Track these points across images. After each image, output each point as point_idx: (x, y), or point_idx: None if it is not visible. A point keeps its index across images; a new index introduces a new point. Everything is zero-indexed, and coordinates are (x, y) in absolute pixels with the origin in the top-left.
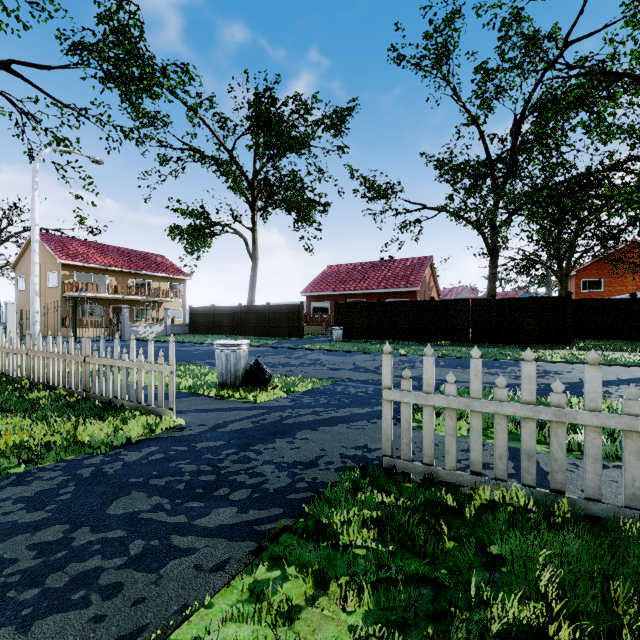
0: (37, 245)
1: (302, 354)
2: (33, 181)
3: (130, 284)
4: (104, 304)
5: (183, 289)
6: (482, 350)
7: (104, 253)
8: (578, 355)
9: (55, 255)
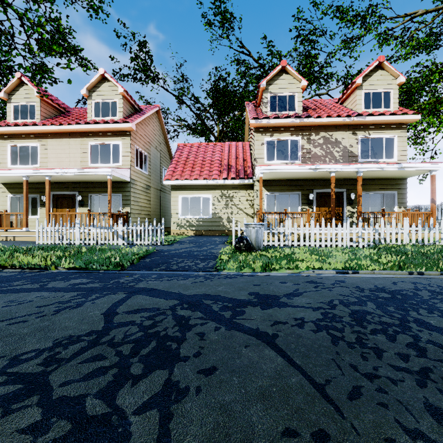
0: None
1: None
2: None
3: None
4: None
5: None
6: None
7: None
8: None
9: None
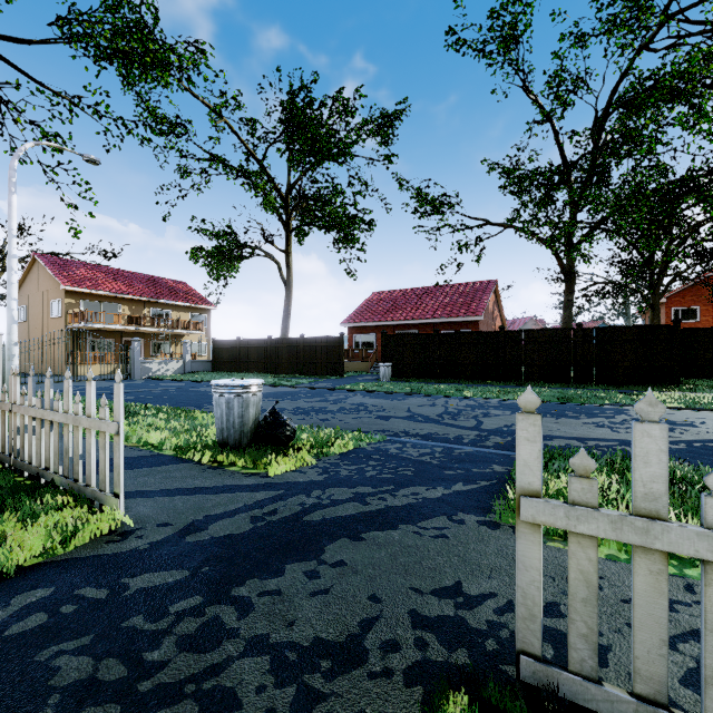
0: (15, 261)
1: (342, 396)
2: (10, 182)
3: (146, 314)
4: (115, 337)
5: (207, 320)
6: (568, 392)
7: (116, 279)
8: (698, 399)
9: (58, 280)
